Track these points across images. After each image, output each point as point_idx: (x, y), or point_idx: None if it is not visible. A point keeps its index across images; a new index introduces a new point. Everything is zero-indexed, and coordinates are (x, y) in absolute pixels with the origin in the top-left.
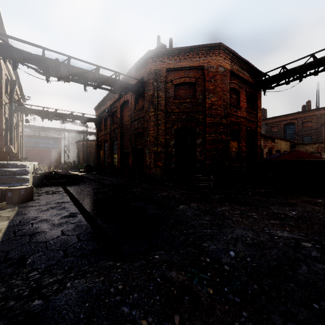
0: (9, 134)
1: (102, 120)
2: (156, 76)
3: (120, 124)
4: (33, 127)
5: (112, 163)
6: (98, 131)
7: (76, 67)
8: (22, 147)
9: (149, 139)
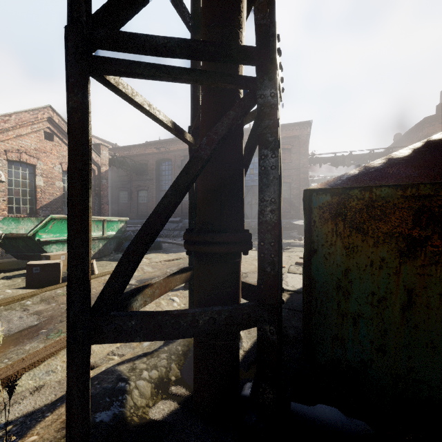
0: None
1: None
2: None
3: None
4: None
5: None
6: None
7: (355, 155)
8: None
9: None
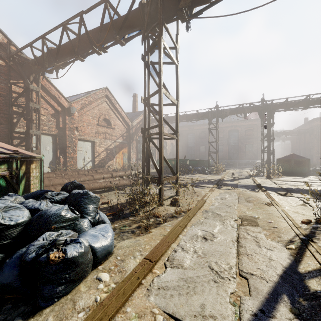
0: None
1: (295, 138)
2: (317, 127)
3: (303, 143)
4: None
5: None
6: (292, 144)
7: (283, 132)
8: None
9: (314, 151)
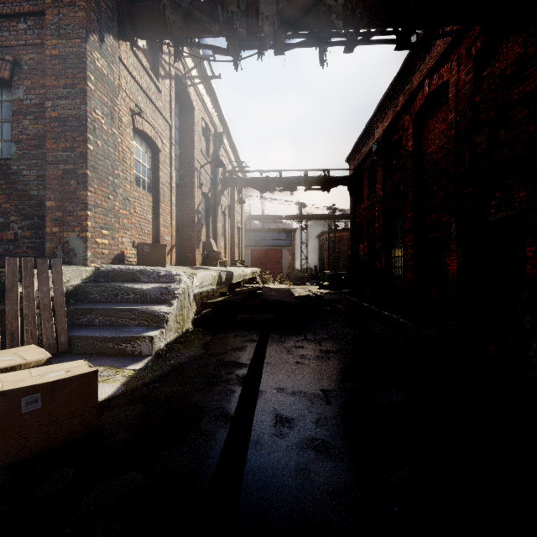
0: (212, 222)
1: (364, 176)
2: None
3: (412, 167)
4: (261, 218)
5: (389, 271)
6: (355, 204)
7: None
8: (241, 245)
9: None
